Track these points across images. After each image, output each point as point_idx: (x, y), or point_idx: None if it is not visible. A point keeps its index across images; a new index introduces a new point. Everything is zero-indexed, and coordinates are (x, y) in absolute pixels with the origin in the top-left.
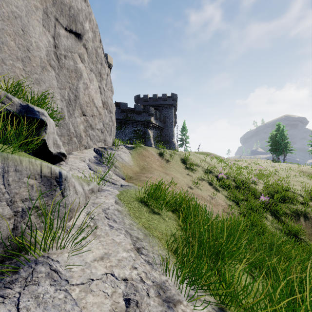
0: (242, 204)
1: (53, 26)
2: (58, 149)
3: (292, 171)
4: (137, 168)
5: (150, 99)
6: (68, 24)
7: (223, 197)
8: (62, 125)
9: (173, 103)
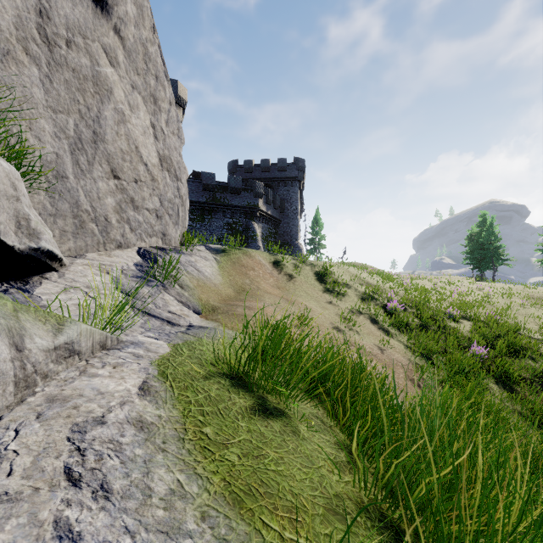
0: (438, 362)
1: None
2: (32, 240)
3: (515, 297)
4: (229, 290)
5: (257, 168)
6: None
7: (400, 347)
8: (59, 192)
9: (297, 176)
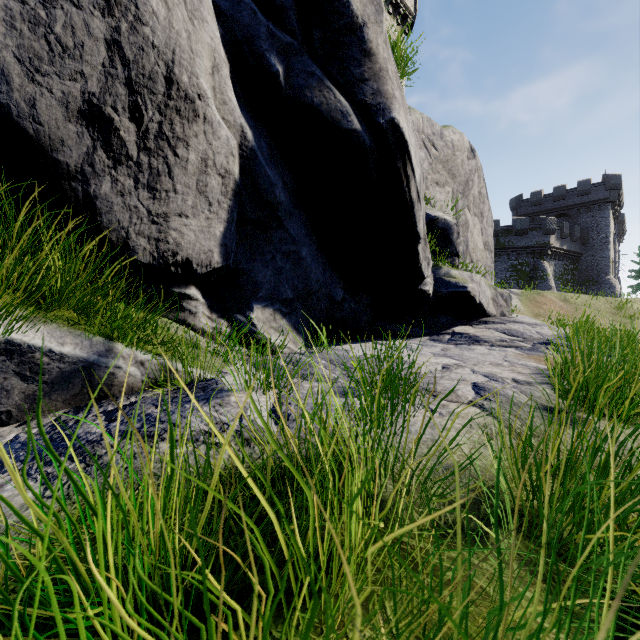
0: None
1: (455, 197)
2: None
3: None
4: (529, 314)
5: (548, 198)
6: (463, 188)
7: None
8: None
9: (608, 196)
